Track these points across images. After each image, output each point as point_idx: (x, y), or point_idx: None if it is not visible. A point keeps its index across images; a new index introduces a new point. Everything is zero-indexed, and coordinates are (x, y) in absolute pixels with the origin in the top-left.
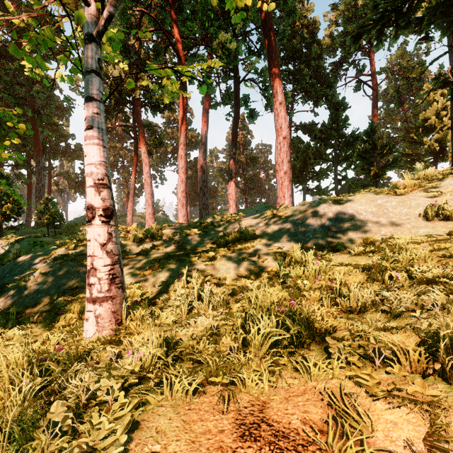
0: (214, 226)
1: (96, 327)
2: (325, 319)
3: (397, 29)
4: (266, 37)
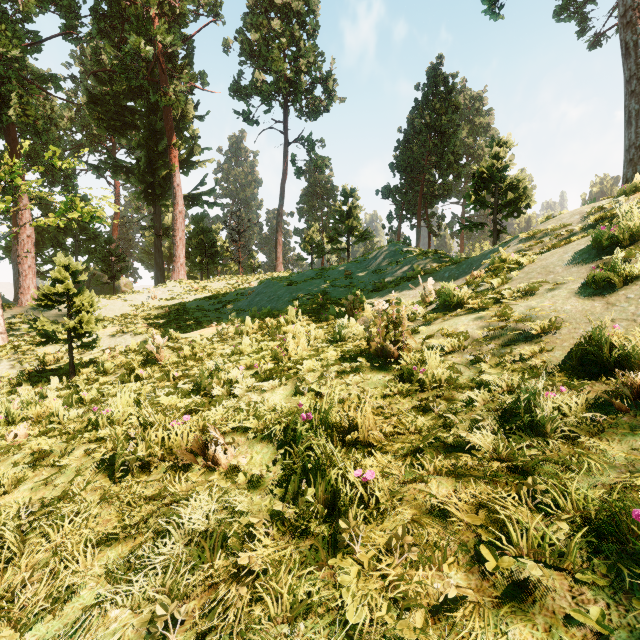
0: None
1: (3, 341)
2: None
3: (128, 176)
4: (10, 143)
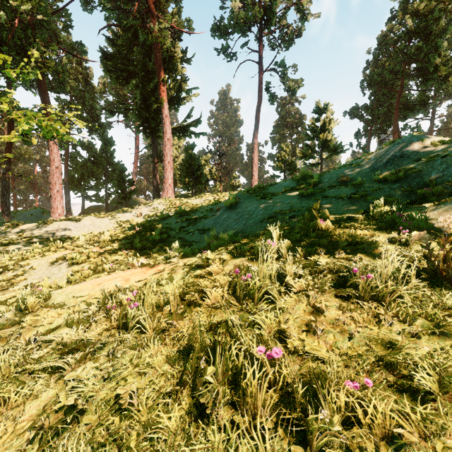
0: (1, 230)
1: None
2: (53, 249)
3: (135, 117)
4: (41, 94)
